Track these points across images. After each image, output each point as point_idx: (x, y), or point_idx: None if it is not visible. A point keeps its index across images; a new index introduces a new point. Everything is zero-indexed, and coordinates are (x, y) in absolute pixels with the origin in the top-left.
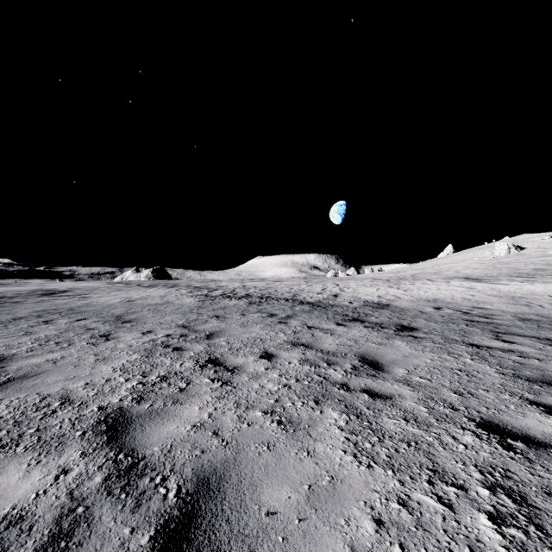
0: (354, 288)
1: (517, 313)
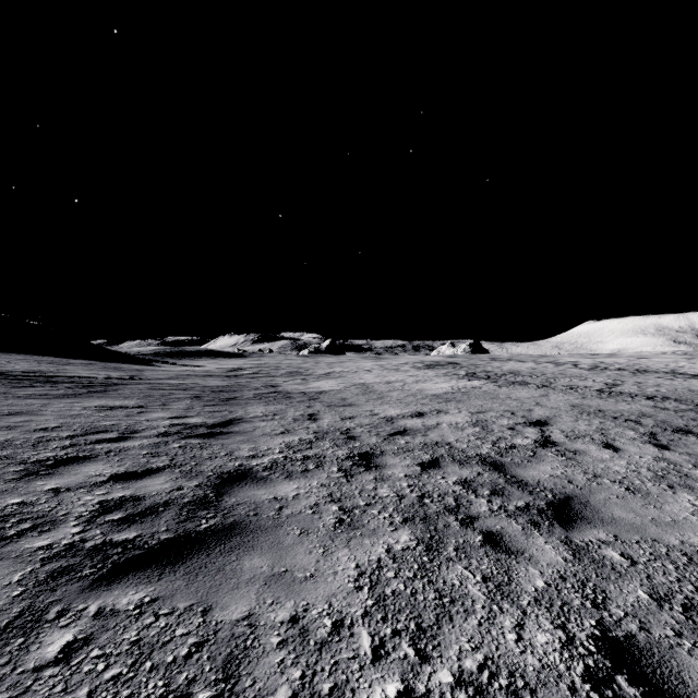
0: None
1: None
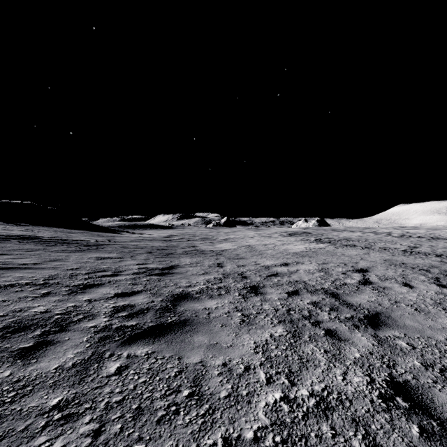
0: None
1: None
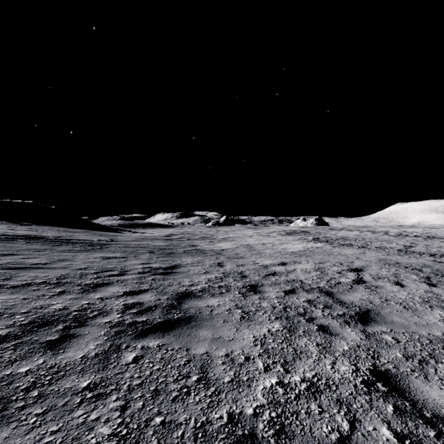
0: None
1: None
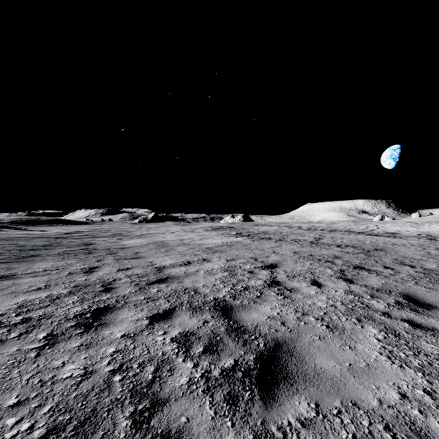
0: (387, 227)
1: None
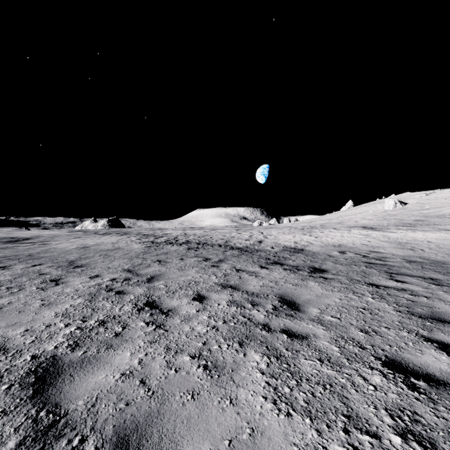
0: (275, 235)
1: (405, 256)
